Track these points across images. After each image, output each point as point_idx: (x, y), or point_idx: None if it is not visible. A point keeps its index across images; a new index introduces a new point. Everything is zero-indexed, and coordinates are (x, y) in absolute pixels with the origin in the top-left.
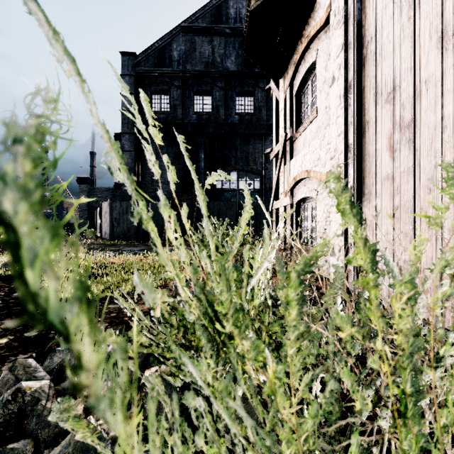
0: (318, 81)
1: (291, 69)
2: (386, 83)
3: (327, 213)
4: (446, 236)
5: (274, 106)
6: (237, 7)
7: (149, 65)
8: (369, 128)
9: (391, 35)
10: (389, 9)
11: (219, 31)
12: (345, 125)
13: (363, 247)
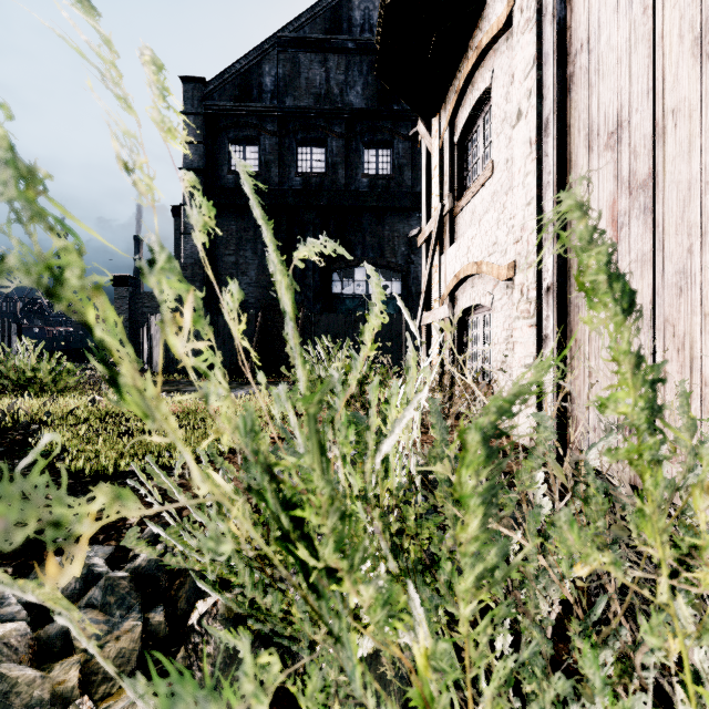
0: (494, 118)
1: (450, 101)
2: (606, 117)
3: (509, 331)
4: (708, 366)
5: (424, 162)
6: (365, 8)
7: (226, 98)
8: None
9: (614, 39)
10: None
11: (337, 46)
12: (539, 187)
13: (632, 373)
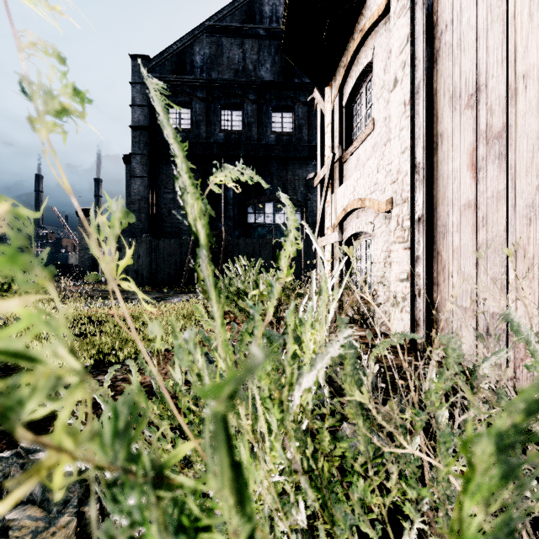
0: (374, 86)
1: (340, 73)
2: (466, 82)
3: (386, 252)
4: None
5: (319, 121)
6: (273, 4)
7: (165, 72)
8: (443, 142)
9: (473, 20)
10: None
11: (251, 32)
12: (412, 139)
13: None
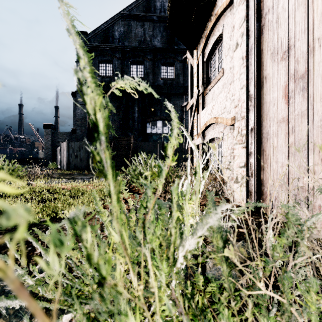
0: (224, 48)
1: (202, 41)
2: (282, 44)
3: (231, 150)
4: None
5: (190, 71)
6: (162, 1)
7: (97, 41)
8: (266, 82)
9: (286, 5)
10: None
11: (149, 18)
12: (247, 80)
13: None
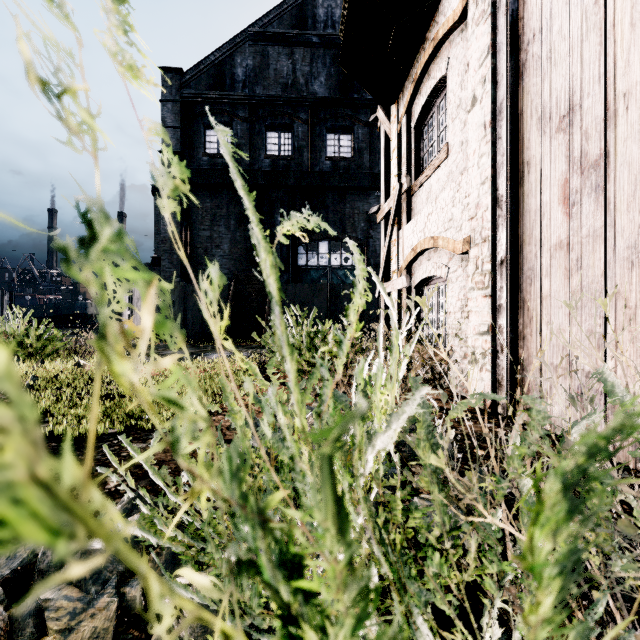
0: (449, 104)
1: (408, 89)
2: (558, 101)
3: (463, 301)
4: None
5: (383, 145)
6: (328, 6)
7: (201, 87)
8: (530, 172)
9: (566, 28)
10: None
11: (303, 40)
12: (493, 167)
13: None
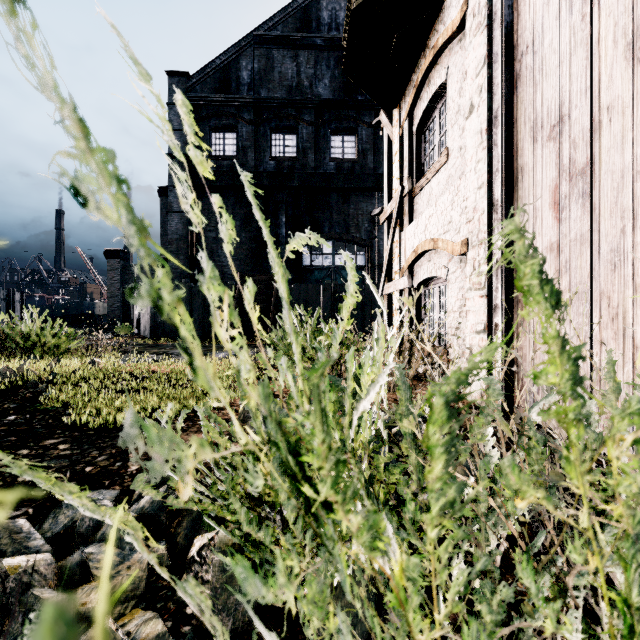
0: (448, 110)
1: (409, 94)
2: (549, 111)
3: (462, 300)
4: (639, 333)
5: (386, 148)
6: (332, 8)
7: (207, 90)
8: (523, 177)
9: (556, 42)
10: (553, 4)
11: (307, 42)
12: (489, 173)
13: (559, 352)
